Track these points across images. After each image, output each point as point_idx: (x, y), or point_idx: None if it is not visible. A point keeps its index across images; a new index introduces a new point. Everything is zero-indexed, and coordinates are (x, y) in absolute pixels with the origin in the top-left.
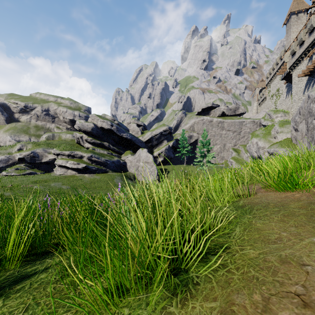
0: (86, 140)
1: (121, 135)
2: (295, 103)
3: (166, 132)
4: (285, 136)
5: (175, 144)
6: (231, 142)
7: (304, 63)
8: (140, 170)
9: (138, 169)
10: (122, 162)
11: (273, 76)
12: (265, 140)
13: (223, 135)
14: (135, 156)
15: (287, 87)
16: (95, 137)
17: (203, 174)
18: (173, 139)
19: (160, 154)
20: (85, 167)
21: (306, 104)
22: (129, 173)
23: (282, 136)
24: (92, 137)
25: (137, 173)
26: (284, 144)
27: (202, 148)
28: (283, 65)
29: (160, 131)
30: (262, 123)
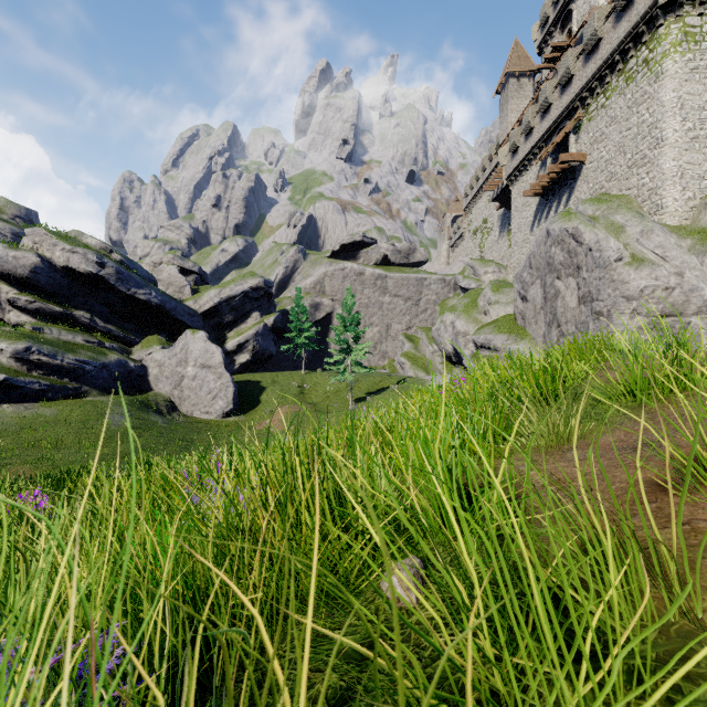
0: (11, 302)
1: (131, 293)
2: (516, 247)
3: (258, 291)
4: (504, 311)
5: (282, 322)
6: (401, 322)
7: (533, 172)
8: (186, 385)
9: (182, 384)
10: (135, 365)
11: (477, 193)
12: (468, 317)
13: (386, 305)
14: (174, 350)
15: (501, 217)
16: (46, 294)
17: (344, 392)
18: (274, 309)
19: (243, 345)
20: (4, 382)
21: (544, 247)
22: (154, 394)
23: (498, 310)
24: (35, 293)
25: (179, 396)
26: (503, 326)
27: (343, 333)
28: (495, 173)
29: (243, 288)
30: (460, 283)
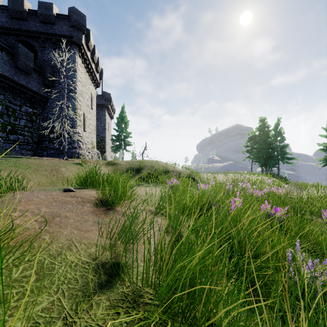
0: None
1: None
2: None
3: None
4: None
5: None
6: None
7: None
8: None
9: None
10: None
11: None
12: None
13: None
14: None
15: None
16: None
17: None
18: None
19: None
20: None
21: None
22: None
23: None
24: None
25: None
26: None
27: None
28: None
29: None
30: None
